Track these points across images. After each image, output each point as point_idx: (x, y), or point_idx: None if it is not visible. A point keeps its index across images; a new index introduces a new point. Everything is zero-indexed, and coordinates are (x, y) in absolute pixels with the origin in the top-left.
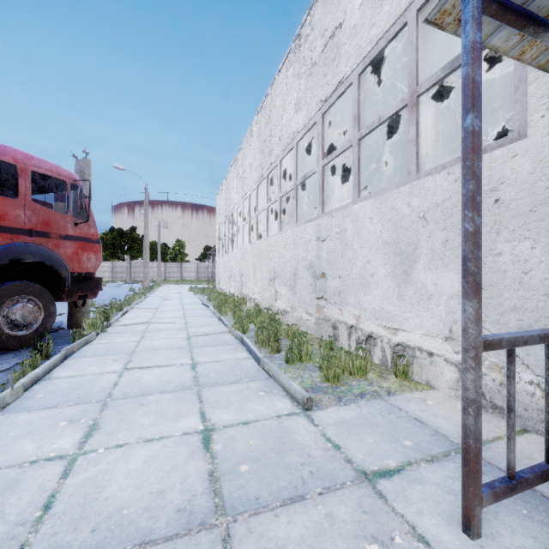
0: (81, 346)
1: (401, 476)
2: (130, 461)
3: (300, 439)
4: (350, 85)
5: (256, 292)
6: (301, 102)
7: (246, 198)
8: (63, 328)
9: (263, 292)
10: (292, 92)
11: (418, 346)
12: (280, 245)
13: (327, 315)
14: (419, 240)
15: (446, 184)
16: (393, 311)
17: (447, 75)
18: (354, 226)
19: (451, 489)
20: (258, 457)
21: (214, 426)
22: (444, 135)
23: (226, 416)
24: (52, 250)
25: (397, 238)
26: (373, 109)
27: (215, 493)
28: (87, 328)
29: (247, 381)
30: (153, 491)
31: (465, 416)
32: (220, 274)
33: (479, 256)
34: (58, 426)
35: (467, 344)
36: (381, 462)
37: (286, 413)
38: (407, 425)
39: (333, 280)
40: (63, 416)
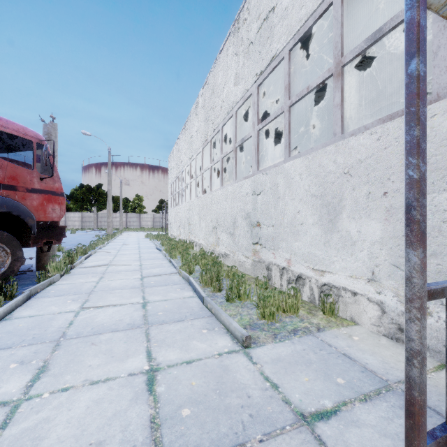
0: (45, 287)
1: (338, 418)
2: (73, 406)
3: (240, 378)
4: (282, 60)
5: (201, 238)
6: (239, 76)
7: (193, 159)
8: (32, 270)
9: (207, 238)
10: (232, 68)
11: (343, 286)
12: (221, 199)
13: (261, 258)
14: (343, 193)
15: (369, 143)
16: (320, 255)
17: (369, 47)
18: (286, 181)
19: (387, 432)
20: (200, 399)
21: (158, 366)
22: (357, 109)
23: (171, 355)
24: (19, 201)
25: (324, 191)
26: (299, 85)
27: (155, 443)
28: (51, 270)
29: (192, 319)
30: (92, 442)
31: (409, 367)
32: (171, 223)
33: (423, 203)
34: (8, 369)
35: (411, 294)
36: (317, 403)
37: (227, 351)
38: (338, 361)
39: (267, 228)
40: (15, 357)
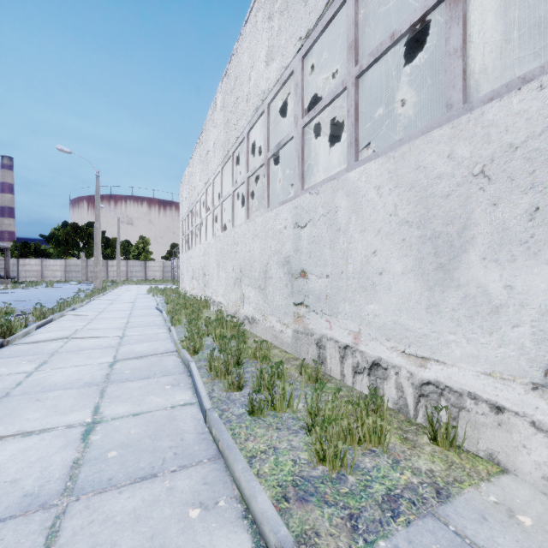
0: None
1: None
2: None
3: None
4: (343, 3)
5: (220, 295)
6: (274, 49)
7: (210, 184)
8: None
9: (228, 294)
10: (263, 40)
11: (469, 390)
12: (247, 237)
13: (309, 327)
14: (471, 213)
15: (535, 107)
16: (418, 330)
17: None
18: (350, 201)
19: None
20: None
21: None
22: (431, 120)
23: None
24: None
25: (427, 212)
26: None
27: None
28: None
29: (174, 469)
30: None
31: None
32: (183, 273)
33: None
34: None
35: None
36: None
37: None
38: None
39: (317, 279)
40: None
